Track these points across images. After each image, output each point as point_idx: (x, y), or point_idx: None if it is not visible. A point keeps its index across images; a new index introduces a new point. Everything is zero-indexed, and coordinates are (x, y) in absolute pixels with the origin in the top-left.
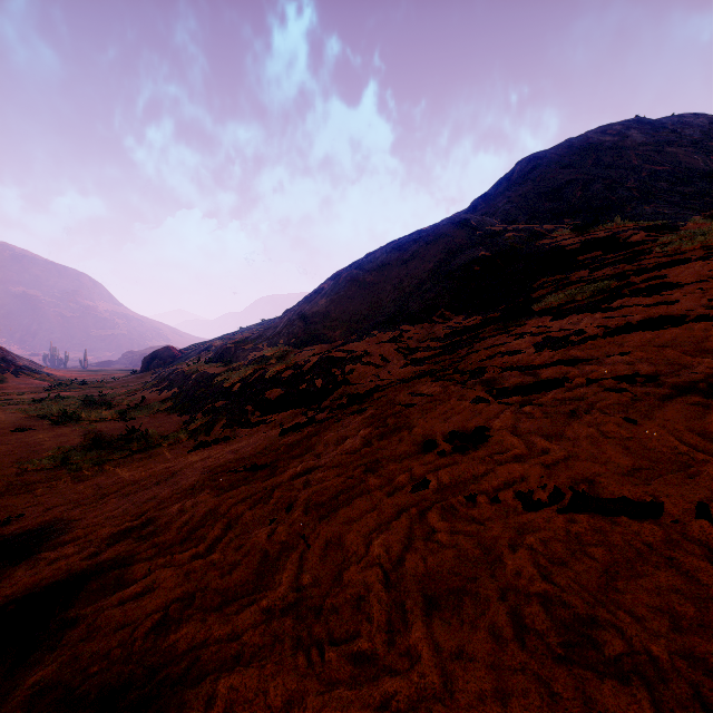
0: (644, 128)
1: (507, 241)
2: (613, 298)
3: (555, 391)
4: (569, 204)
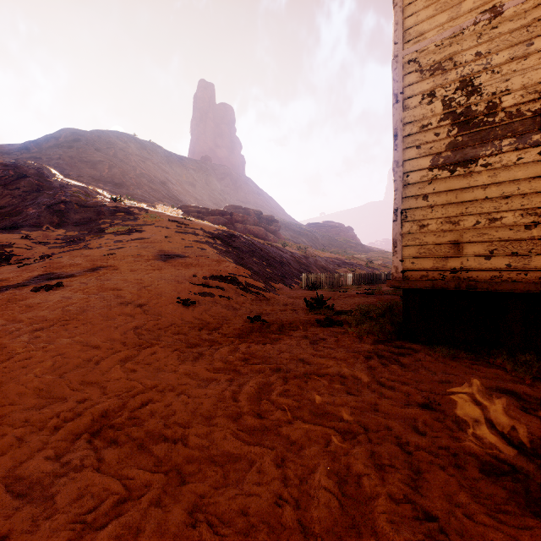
0: (138, 145)
1: (77, 194)
2: (131, 232)
3: (125, 248)
4: (102, 175)
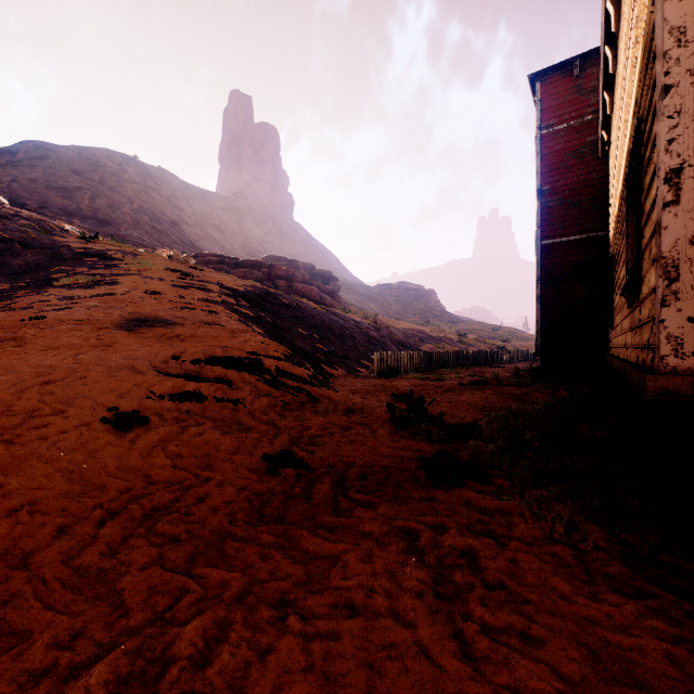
0: (139, 170)
1: (24, 228)
2: (97, 284)
3: (70, 309)
4: (80, 208)
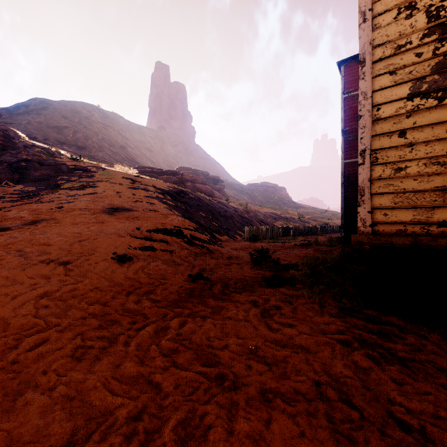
0: (101, 114)
1: (39, 153)
2: (85, 187)
3: (74, 202)
4: (67, 139)
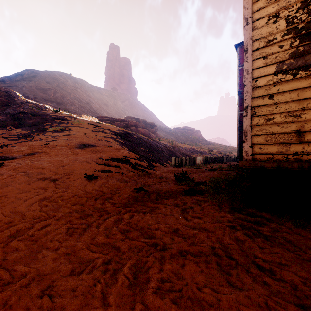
0: (72, 80)
1: (31, 107)
2: (63, 130)
3: (57, 140)
4: (50, 97)
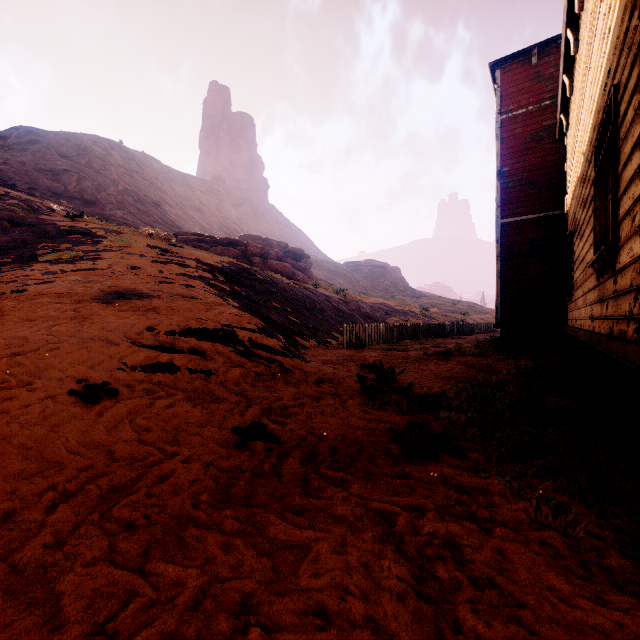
0: (123, 154)
1: (12, 207)
2: (80, 260)
3: (51, 283)
4: (67, 189)
